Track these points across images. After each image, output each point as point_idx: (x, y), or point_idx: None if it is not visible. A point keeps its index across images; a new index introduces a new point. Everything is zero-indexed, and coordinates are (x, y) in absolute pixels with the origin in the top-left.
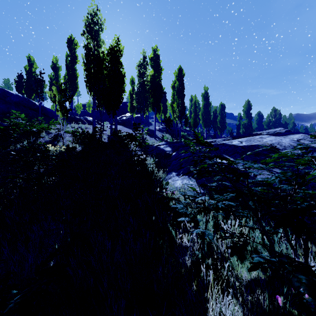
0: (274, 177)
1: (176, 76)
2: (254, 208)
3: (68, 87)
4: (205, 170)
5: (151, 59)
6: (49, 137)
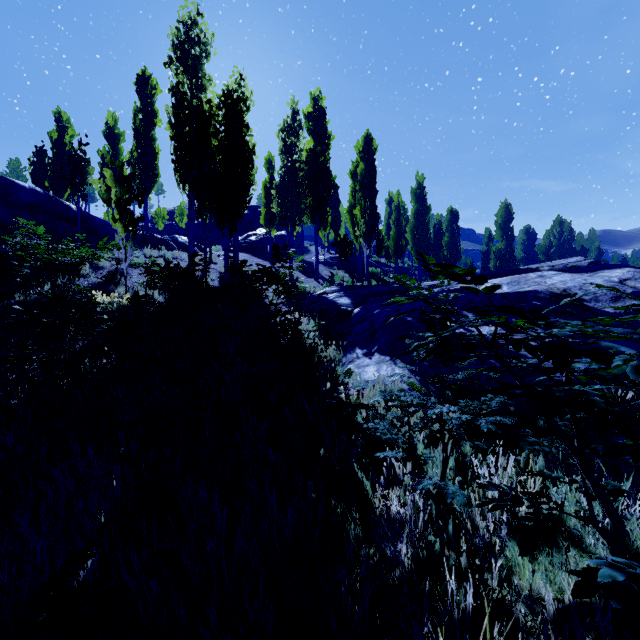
0: (619, 361)
1: (360, 151)
2: (543, 428)
3: (139, 174)
4: (460, 342)
5: (308, 117)
6: (97, 275)
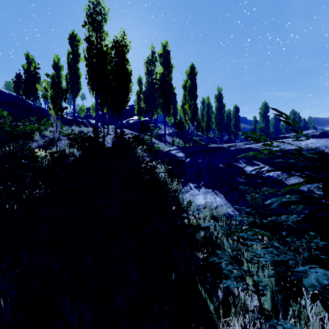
0: None
1: (188, 74)
2: None
3: (70, 87)
4: None
5: (160, 55)
6: (43, 140)
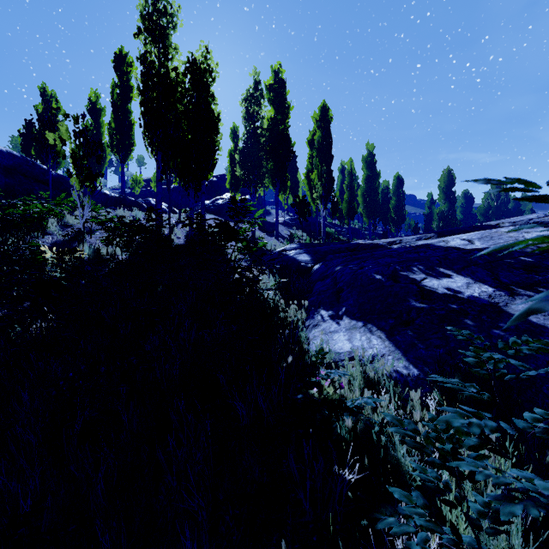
0: None
1: (316, 121)
2: None
3: (116, 143)
4: None
5: (269, 88)
6: (64, 233)
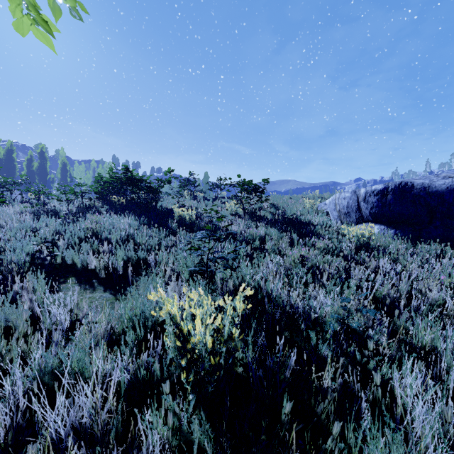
0: None
1: (61, 163)
2: None
3: None
4: None
5: (38, 153)
6: None
